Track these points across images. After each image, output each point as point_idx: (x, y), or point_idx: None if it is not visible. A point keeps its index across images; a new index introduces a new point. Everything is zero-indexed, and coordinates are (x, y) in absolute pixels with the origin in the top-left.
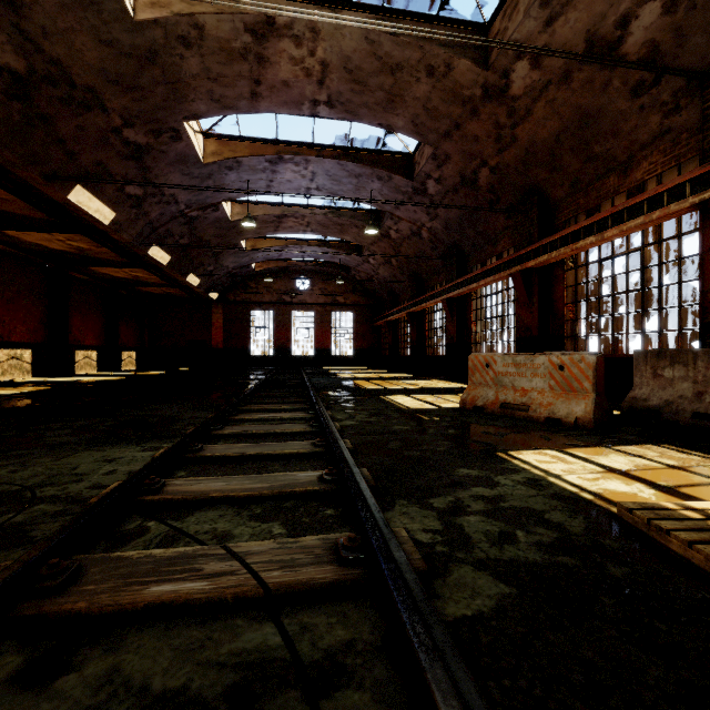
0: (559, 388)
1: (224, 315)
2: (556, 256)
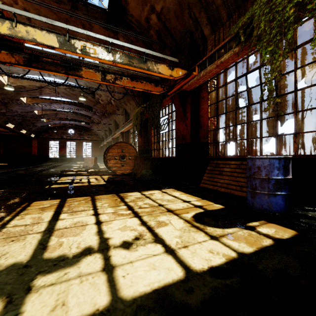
0: (92, 163)
1: (38, 142)
2: (114, 137)
